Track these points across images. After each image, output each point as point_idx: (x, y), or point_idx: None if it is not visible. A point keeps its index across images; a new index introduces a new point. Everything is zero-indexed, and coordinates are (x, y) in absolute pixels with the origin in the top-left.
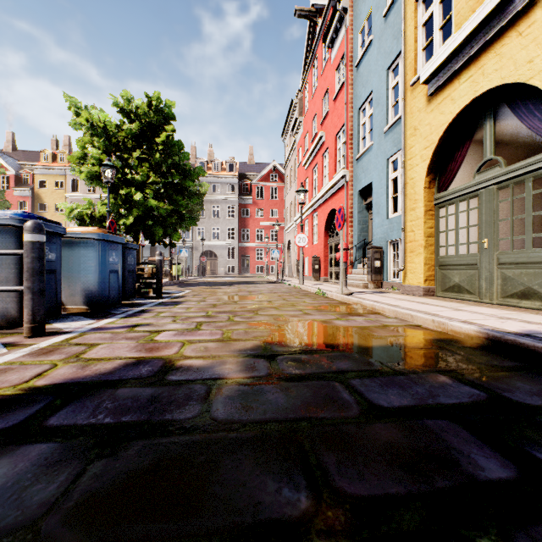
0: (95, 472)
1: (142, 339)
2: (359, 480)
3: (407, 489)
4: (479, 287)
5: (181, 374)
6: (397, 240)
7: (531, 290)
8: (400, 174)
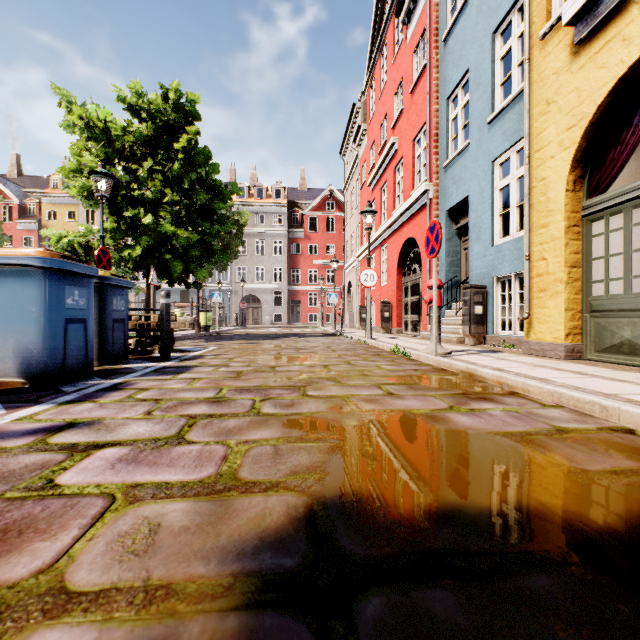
0: None
1: (28, 479)
2: None
3: None
4: None
5: None
6: (509, 275)
7: None
8: (515, 180)
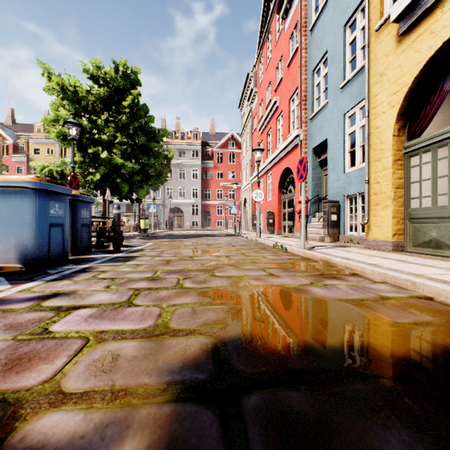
0: None
1: (31, 328)
2: None
3: None
4: None
5: None
6: (355, 193)
7: None
8: (359, 128)
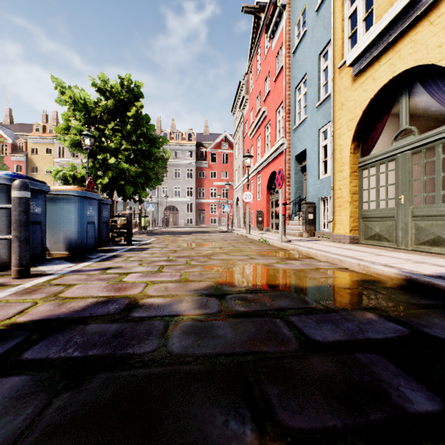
0: (59, 405)
1: (112, 280)
2: (299, 413)
3: (344, 422)
4: (396, 236)
5: (143, 311)
6: (327, 196)
7: (440, 239)
8: (330, 142)
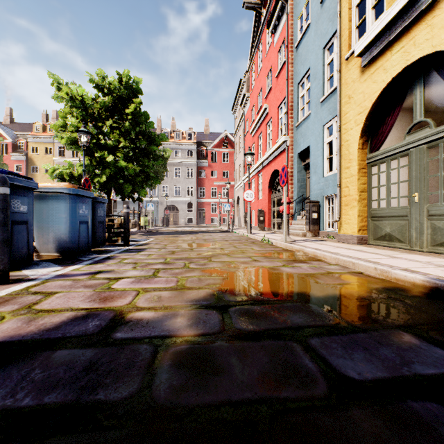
0: None
1: (100, 287)
2: None
3: None
4: (410, 236)
5: (129, 331)
6: (332, 195)
7: None
8: (335, 138)
